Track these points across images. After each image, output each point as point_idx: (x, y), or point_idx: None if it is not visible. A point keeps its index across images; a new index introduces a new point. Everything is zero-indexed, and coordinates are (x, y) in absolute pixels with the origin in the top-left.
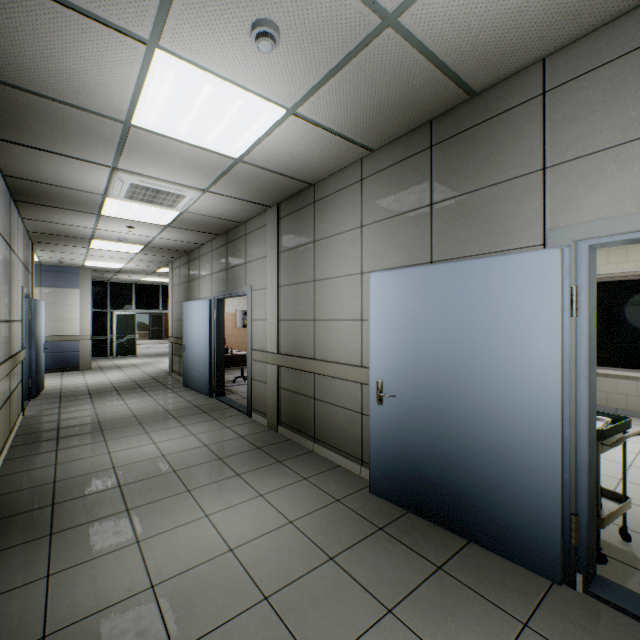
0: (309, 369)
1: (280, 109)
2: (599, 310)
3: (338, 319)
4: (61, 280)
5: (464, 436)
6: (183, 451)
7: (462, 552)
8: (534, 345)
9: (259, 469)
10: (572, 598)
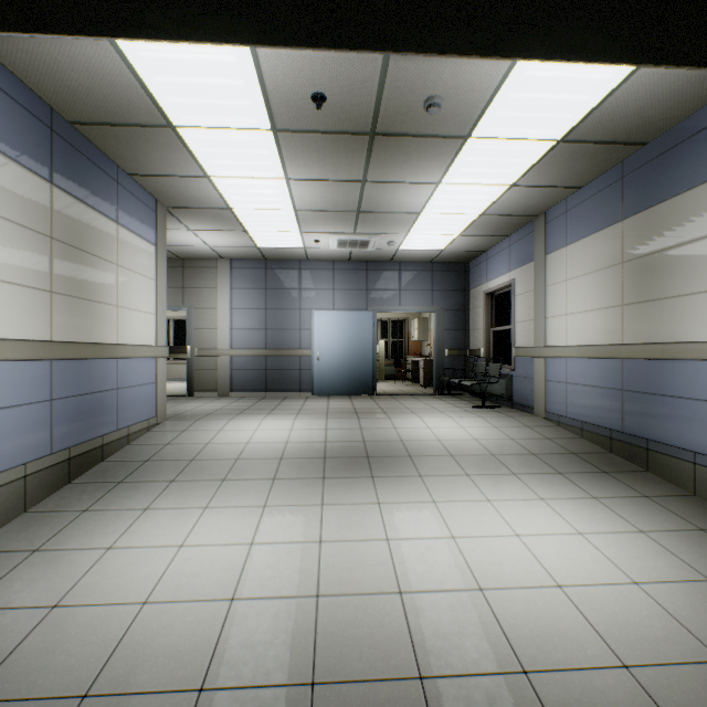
0: None
1: None
2: (178, 333)
3: None
4: None
5: None
6: None
7: None
8: None
9: None
10: None
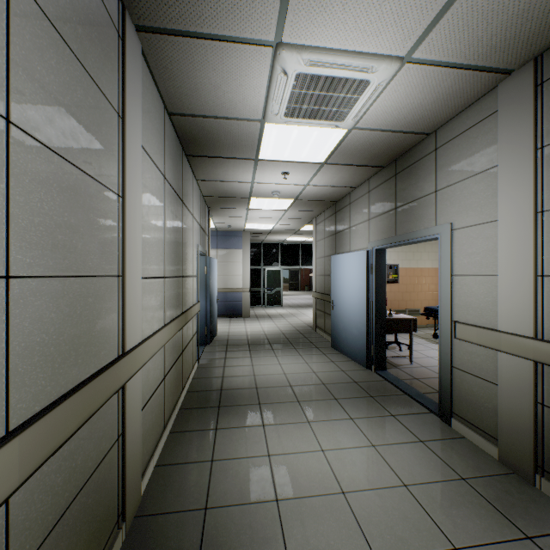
0: None
1: None
2: None
3: None
4: (229, 242)
5: None
6: (371, 490)
7: None
8: None
9: None
10: None
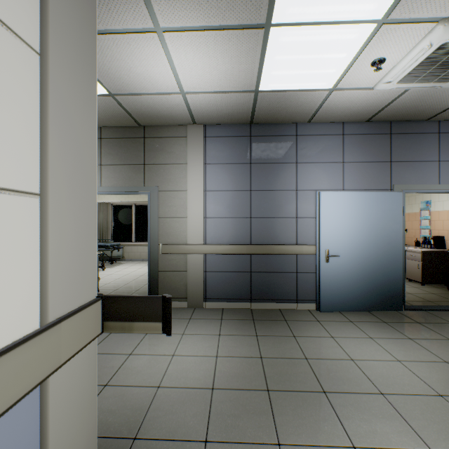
0: None
1: None
2: (139, 217)
3: None
4: None
5: None
6: None
7: None
8: None
9: None
10: None
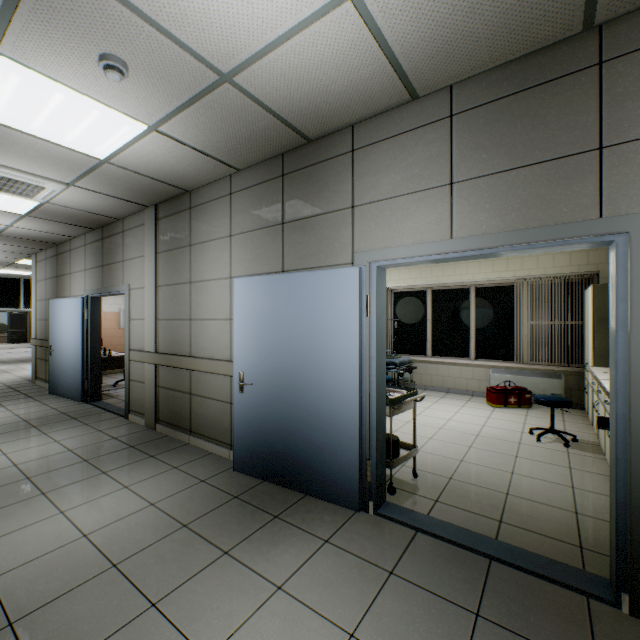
0: (185, 366)
1: (141, 125)
2: (439, 312)
3: (212, 319)
4: None
5: (302, 412)
6: (41, 458)
7: (298, 503)
8: (344, 338)
9: (129, 465)
10: (365, 519)
